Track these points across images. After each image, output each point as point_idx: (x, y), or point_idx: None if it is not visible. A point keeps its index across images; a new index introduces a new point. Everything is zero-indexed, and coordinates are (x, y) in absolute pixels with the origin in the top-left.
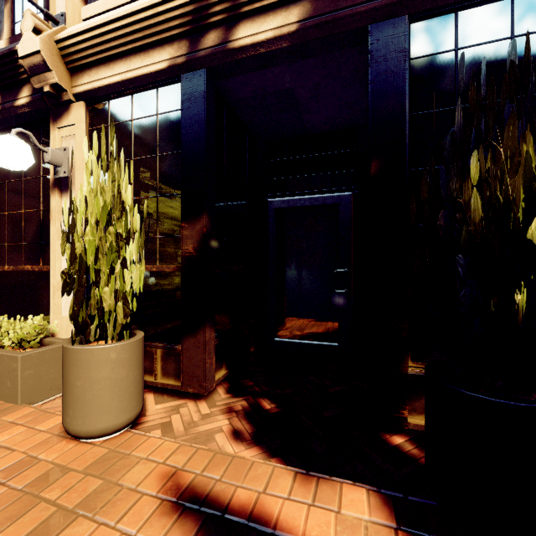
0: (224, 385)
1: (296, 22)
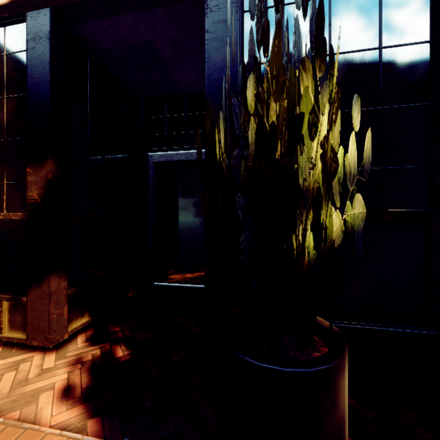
0: (87, 333)
1: None
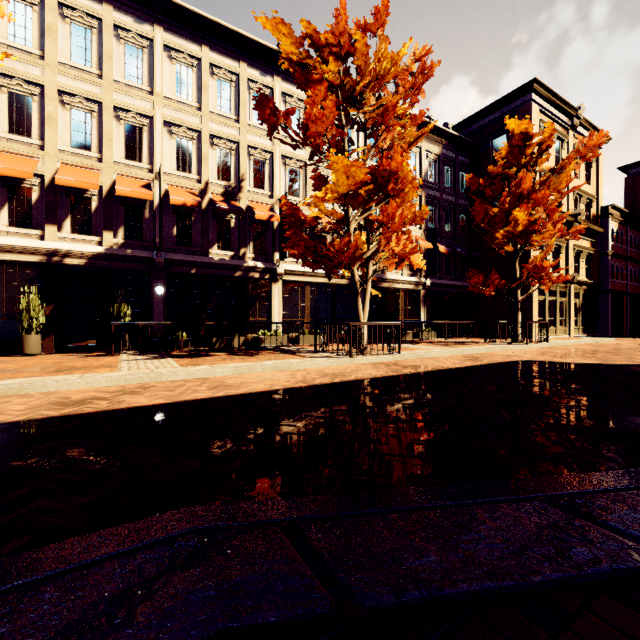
0: None
1: (85, 263)
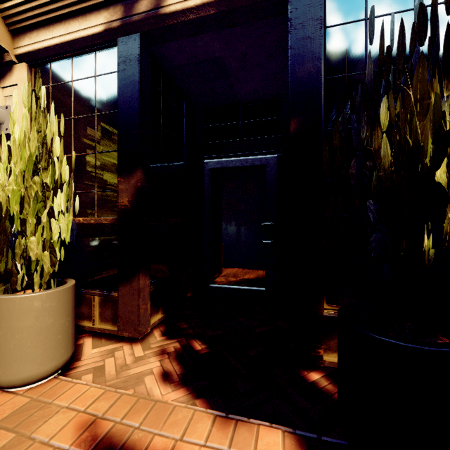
0: (160, 328)
1: None
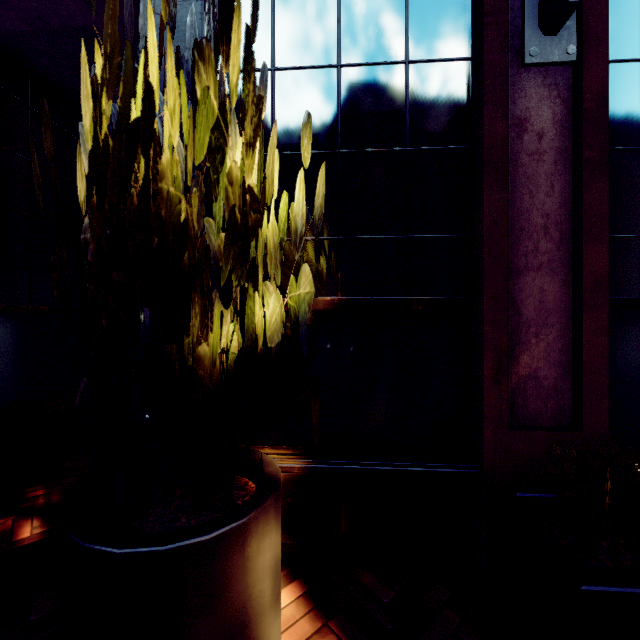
0: None
1: None
